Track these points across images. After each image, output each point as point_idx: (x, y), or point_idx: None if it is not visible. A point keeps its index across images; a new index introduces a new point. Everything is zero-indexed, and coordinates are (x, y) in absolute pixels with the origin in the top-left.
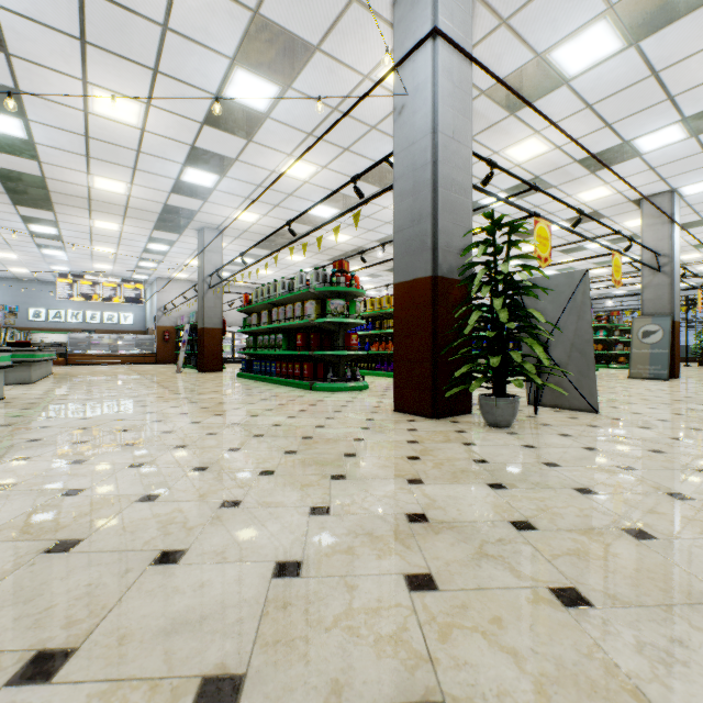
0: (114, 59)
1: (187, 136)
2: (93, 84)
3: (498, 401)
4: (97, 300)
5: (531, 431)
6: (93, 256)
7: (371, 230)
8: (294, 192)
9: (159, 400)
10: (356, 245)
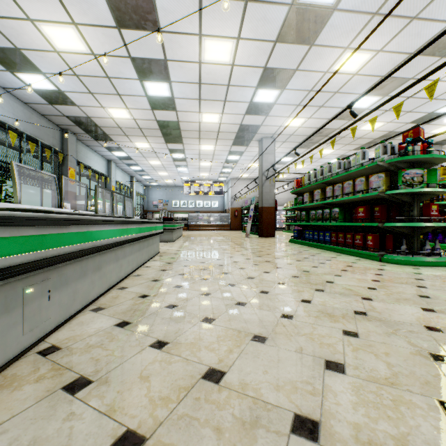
0: (219, 3)
1: (261, 60)
2: (205, 35)
3: None
4: (201, 194)
5: None
6: (200, 169)
7: (409, 111)
8: (340, 89)
9: (249, 262)
10: (386, 130)
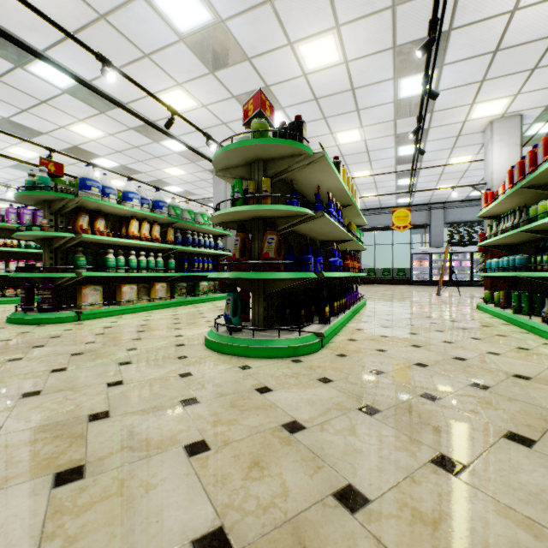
0: None
1: None
2: None
3: None
4: None
5: None
6: None
7: None
8: None
9: None
10: None
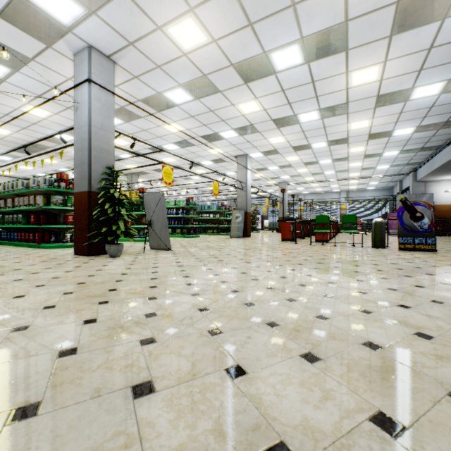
0: None
1: None
2: None
3: (111, 246)
4: None
5: (125, 257)
6: None
7: None
8: (38, 123)
9: None
10: None
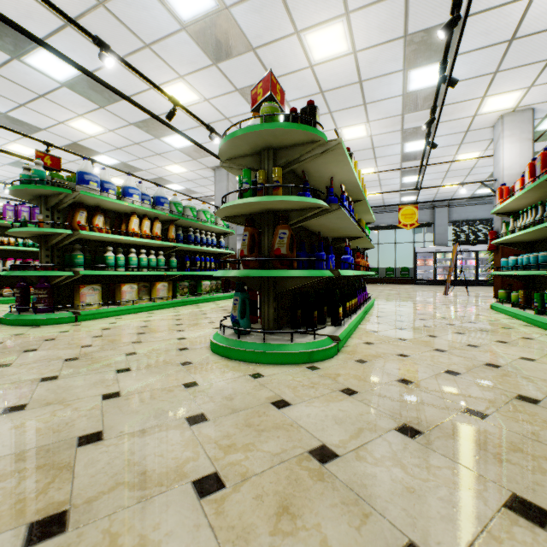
0: None
1: None
2: None
3: None
4: None
5: None
6: None
7: None
8: None
9: None
10: None
